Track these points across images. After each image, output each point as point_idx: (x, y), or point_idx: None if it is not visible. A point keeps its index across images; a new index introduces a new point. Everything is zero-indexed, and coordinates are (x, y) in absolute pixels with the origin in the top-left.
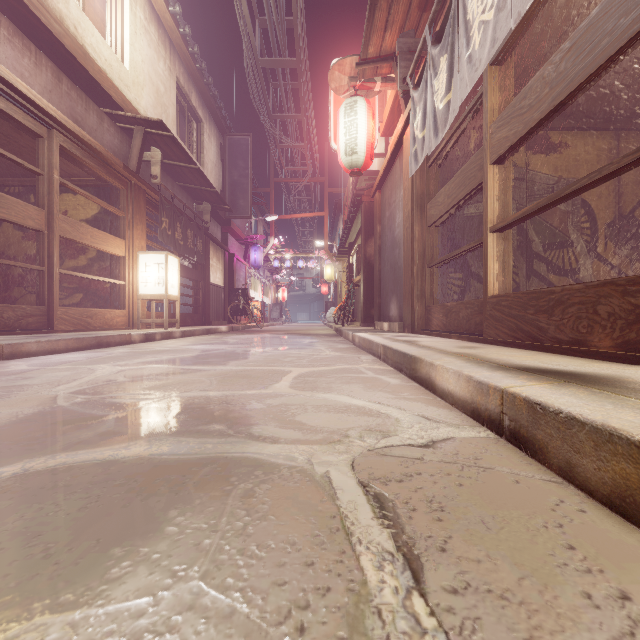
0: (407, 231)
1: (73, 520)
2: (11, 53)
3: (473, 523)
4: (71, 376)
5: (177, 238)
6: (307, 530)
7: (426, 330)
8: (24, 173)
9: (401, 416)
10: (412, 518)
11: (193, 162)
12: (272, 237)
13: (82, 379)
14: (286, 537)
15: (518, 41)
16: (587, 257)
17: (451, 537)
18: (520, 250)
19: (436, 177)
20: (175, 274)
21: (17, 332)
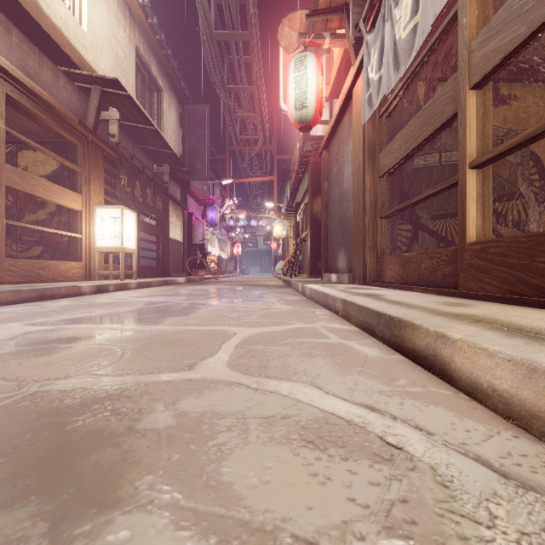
0: (357, 182)
1: None
2: None
3: None
4: None
5: (136, 195)
6: None
7: (379, 282)
8: None
9: (436, 459)
10: None
11: (151, 123)
12: (227, 199)
13: None
14: None
15: None
16: (536, 209)
17: None
18: None
19: (387, 127)
20: (132, 228)
21: None
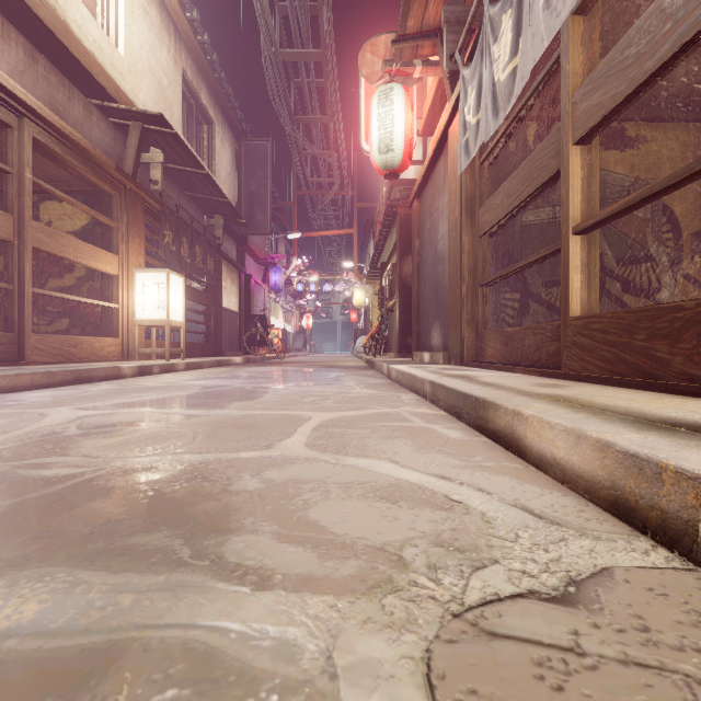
0: (454, 242)
1: None
2: None
3: None
4: (4, 426)
5: (183, 255)
6: None
7: (478, 362)
8: None
9: (488, 508)
10: None
11: (201, 166)
12: (295, 257)
13: (15, 431)
14: None
15: None
16: (670, 274)
17: None
18: None
19: (489, 177)
20: (179, 296)
21: None
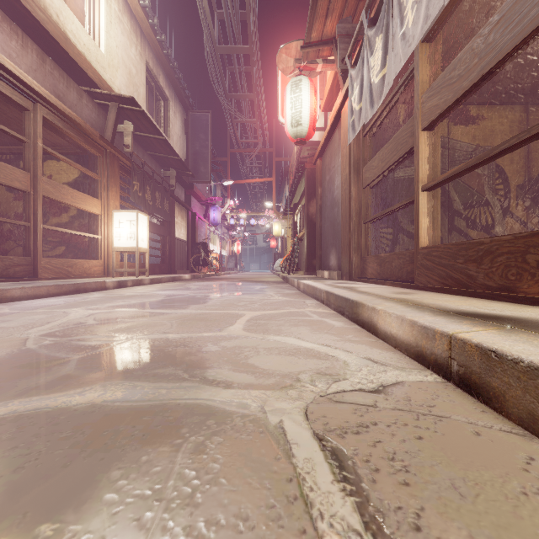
0: (345, 192)
1: (4, 485)
2: (0, 36)
3: (444, 488)
4: (46, 319)
5: (147, 199)
6: (261, 499)
7: (362, 278)
8: (14, 142)
9: (348, 359)
10: (376, 481)
11: (160, 134)
12: (228, 199)
13: (55, 322)
14: (238, 509)
15: (444, 24)
16: (501, 214)
17: (423, 509)
18: (443, 208)
19: (370, 145)
20: (145, 230)
21: (5, 279)
